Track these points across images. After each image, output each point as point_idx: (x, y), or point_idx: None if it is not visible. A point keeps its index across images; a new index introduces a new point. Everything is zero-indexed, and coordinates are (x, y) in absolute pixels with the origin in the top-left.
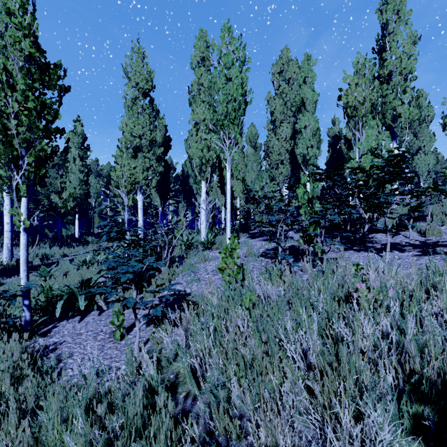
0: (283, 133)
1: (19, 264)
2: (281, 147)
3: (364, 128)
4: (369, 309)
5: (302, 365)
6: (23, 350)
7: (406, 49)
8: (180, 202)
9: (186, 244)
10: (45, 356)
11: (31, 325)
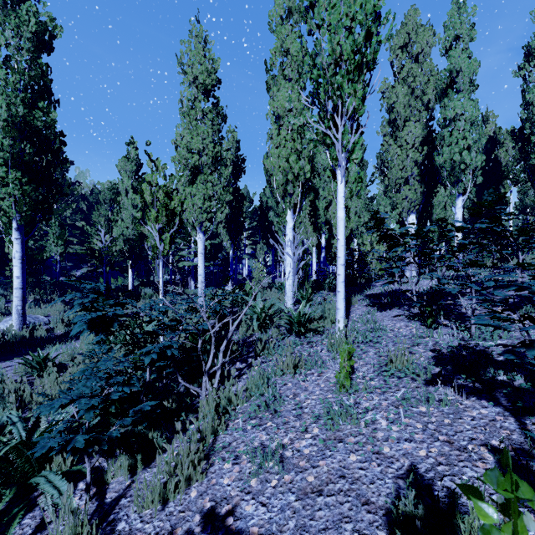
0: (409, 137)
1: (34, 333)
2: (406, 158)
3: None
4: None
5: None
6: None
7: None
8: (258, 243)
9: (260, 317)
10: None
11: None
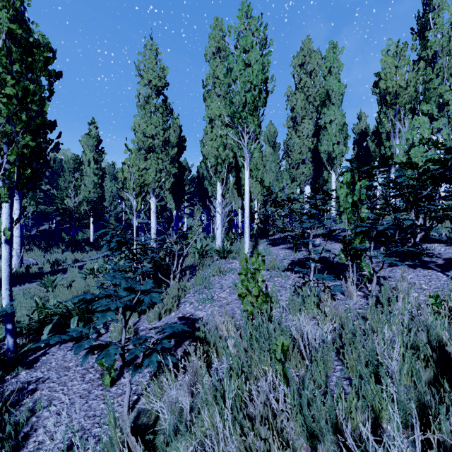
0: (304, 130)
1: (28, 270)
2: (303, 145)
3: (407, 118)
4: None
5: None
6: None
7: None
8: (196, 205)
9: (199, 252)
10: (20, 401)
11: (15, 353)
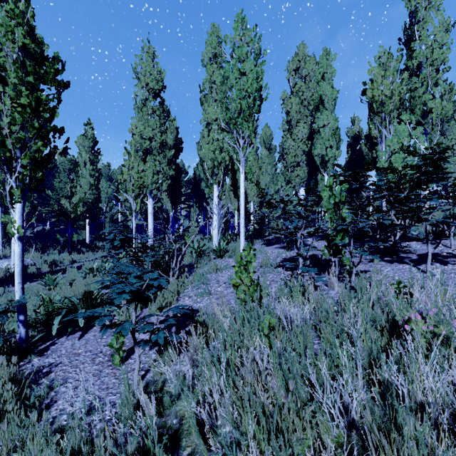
0: (299, 134)
1: (26, 271)
2: (298, 148)
3: (392, 125)
4: (425, 345)
5: (341, 423)
6: (11, 375)
7: (438, 37)
8: (192, 207)
9: (197, 252)
10: (37, 381)
11: (27, 342)
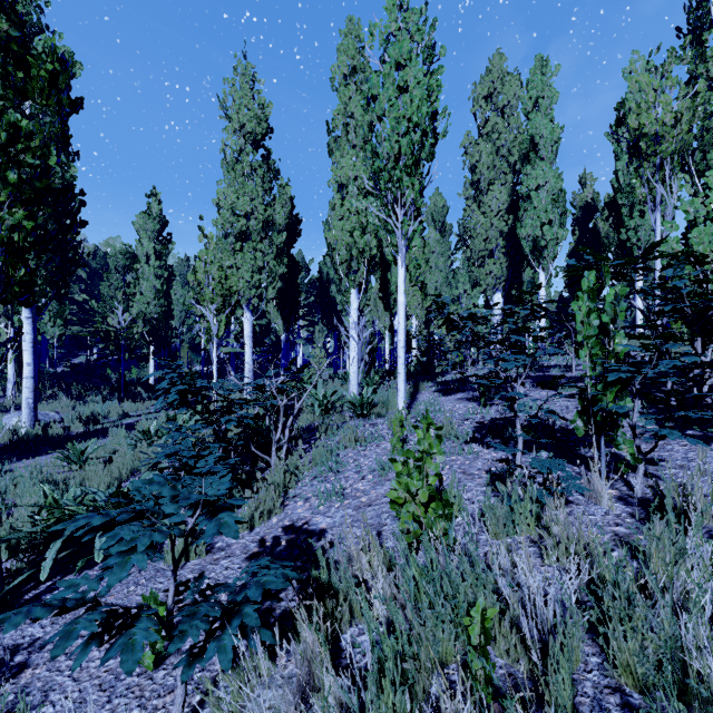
0: (493, 203)
1: (47, 432)
2: (490, 228)
3: (675, 178)
4: None
5: None
6: None
7: None
8: (317, 324)
9: (322, 405)
10: None
11: None
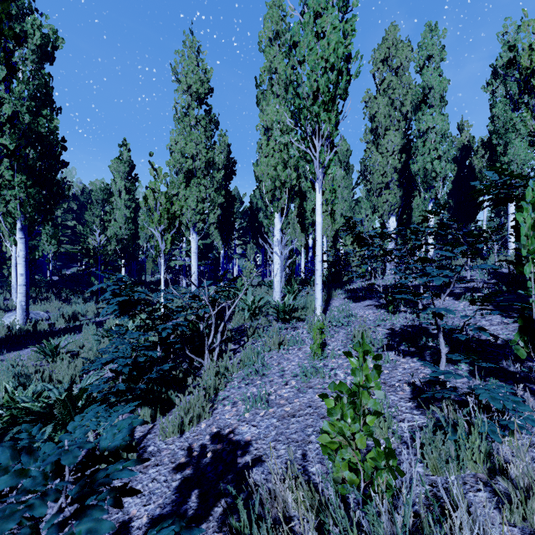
0: (389, 145)
1: (36, 328)
2: (386, 165)
3: None
4: None
5: None
6: None
7: None
8: (249, 243)
9: (250, 309)
10: None
11: None
